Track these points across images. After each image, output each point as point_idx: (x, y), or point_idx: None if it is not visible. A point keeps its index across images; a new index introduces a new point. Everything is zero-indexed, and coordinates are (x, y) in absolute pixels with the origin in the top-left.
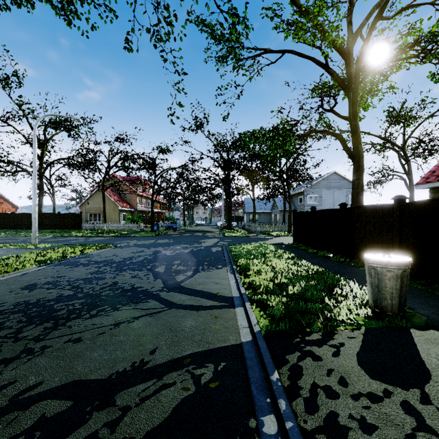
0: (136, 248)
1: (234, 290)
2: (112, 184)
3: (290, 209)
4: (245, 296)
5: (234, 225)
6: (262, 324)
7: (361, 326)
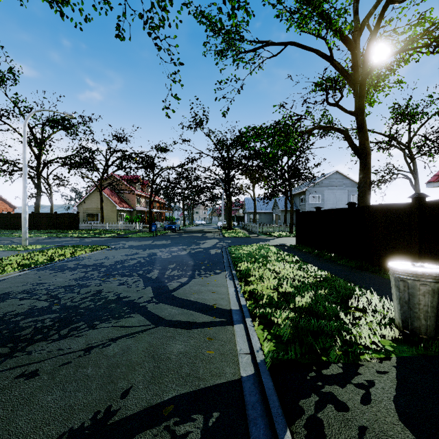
0: (130, 250)
1: (233, 301)
2: (109, 184)
3: (292, 209)
4: (245, 309)
5: (234, 225)
6: (266, 350)
7: (391, 353)
